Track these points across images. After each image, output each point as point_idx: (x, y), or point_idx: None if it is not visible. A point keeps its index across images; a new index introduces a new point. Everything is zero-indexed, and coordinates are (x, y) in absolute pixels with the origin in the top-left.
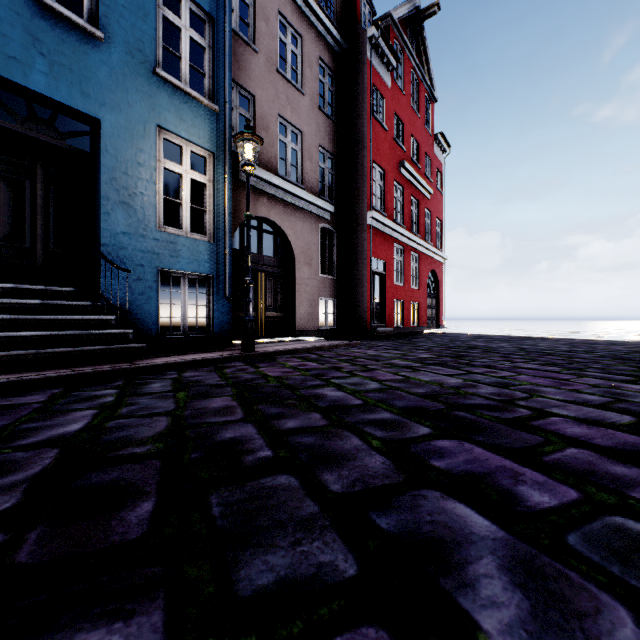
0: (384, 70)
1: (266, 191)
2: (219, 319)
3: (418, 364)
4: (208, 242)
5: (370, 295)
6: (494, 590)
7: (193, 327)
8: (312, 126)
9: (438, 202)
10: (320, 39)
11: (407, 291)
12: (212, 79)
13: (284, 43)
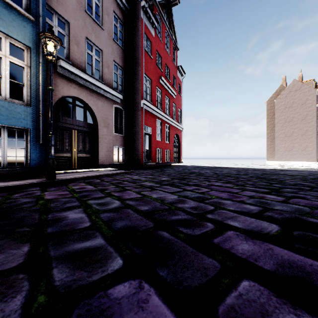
0: (151, 26)
1: (77, 81)
2: (35, 158)
3: (157, 185)
4: (25, 106)
5: (143, 145)
6: None
7: (21, 163)
8: (109, 49)
9: (179, 100)
10: (114, 1)
11: (163, 144)
12: None
13: None
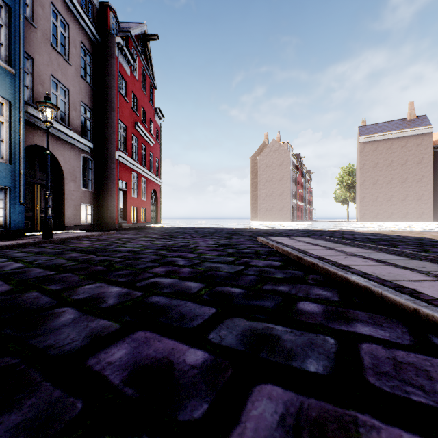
0: (126, 64)
1: (43, 128)
2: (14, 218)
3: (154, 239)
4: (6, 164)
5: (118, 203)
6: (182, 262)
7: None
8: (77, 87)
9: (157, 148)
10: (82, 30)
11: (140, 201)
12: (8, 49)
13: (55, 25)
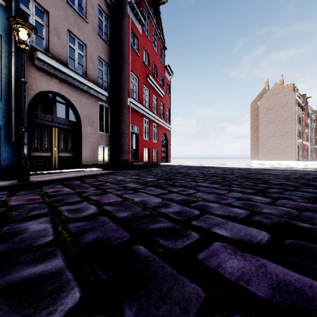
0: (138, 23)
1: (58, 75)
2: (6, 157)
3: (142, 186)
4: None
5: (129, 144)
6: None
7: None
8: (93, 43)
9: (167, 100)
10: None
11: (151, 143)
12: None
13: None
